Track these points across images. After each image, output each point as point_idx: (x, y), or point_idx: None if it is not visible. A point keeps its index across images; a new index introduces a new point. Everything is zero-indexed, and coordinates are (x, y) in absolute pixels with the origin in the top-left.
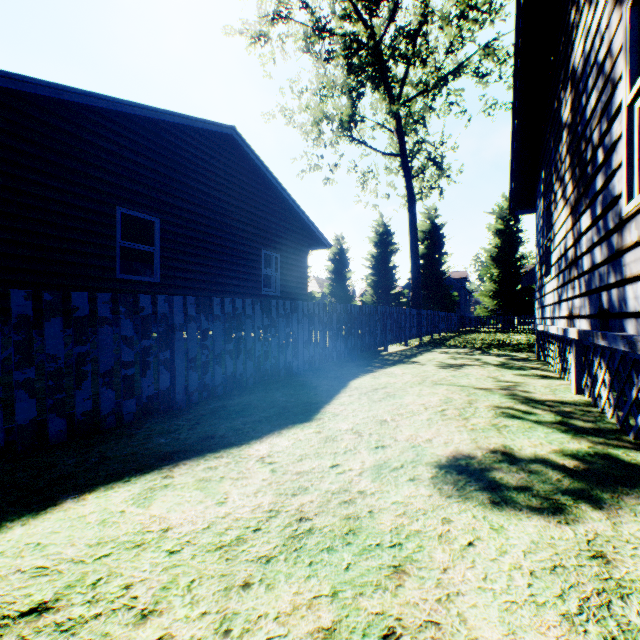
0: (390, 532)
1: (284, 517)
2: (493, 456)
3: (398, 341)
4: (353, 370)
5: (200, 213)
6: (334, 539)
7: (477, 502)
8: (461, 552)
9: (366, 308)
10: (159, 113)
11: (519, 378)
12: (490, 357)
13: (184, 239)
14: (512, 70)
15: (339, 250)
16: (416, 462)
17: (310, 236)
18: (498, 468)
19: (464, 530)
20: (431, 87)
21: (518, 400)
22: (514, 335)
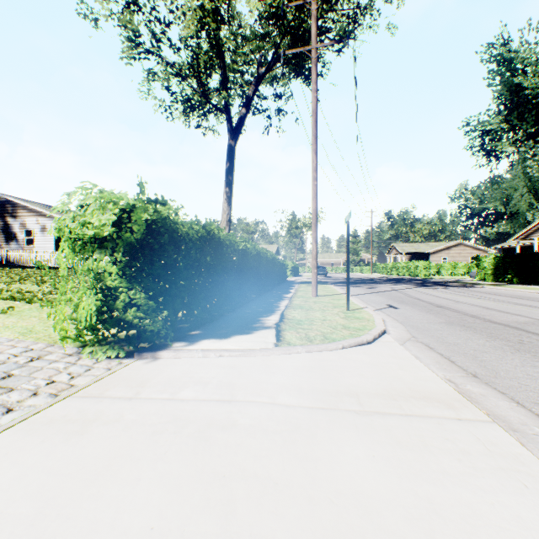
0: None
1: None
2: None
3: None
4: None
5: None
6: None
7: None
8: None
9: None
10: None
11: None
12: None
13: None
14: None
15: None
16: None
17: None
18: None
19: None
20: None
21: None
22: None
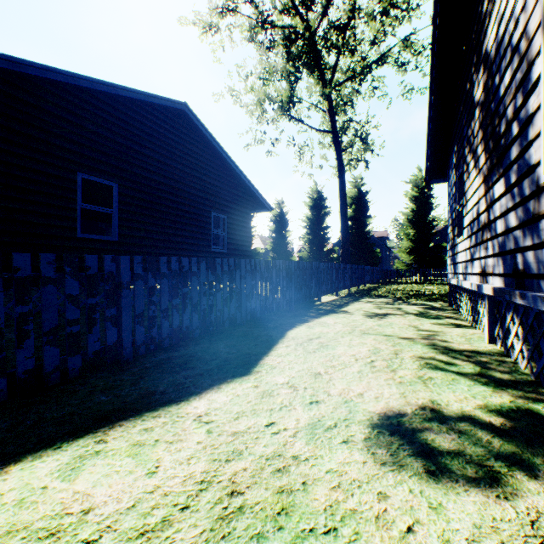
0: (324, 512)
1: (215, 490)
2: (423, 413)
3: (330, 292)
4: (290, 320)
5: (155, 179)
6: (265, 522)
7: (412, 471)
8: (401, 542)
9: (302, 264)
10: (117, 88)
11: (436, 327)
12: (409, 306)
13: (140, 202)
14: (426, 60)
15: (280, 213)
16: (349, 420)
17: (254, 200)
18: (429, 428)
19: (402, 510)
20: (358, 73)
21: (439, 350)
22: (428, 286)
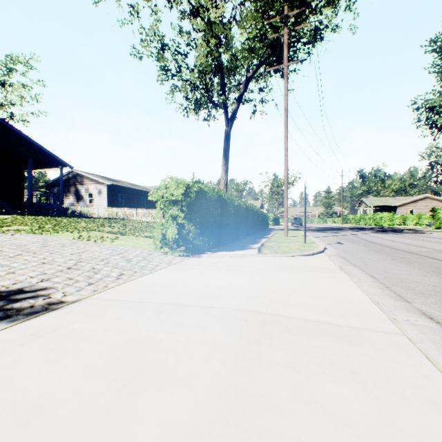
0: None
1: None
2: None
3: None
4: None
5: None
6: None
7: None
8: None
9: None
10: None
11: None
12: None
13: None
14: None
15: None
16: None
17: None
18: None
19: None
20: None
21: None
22: None
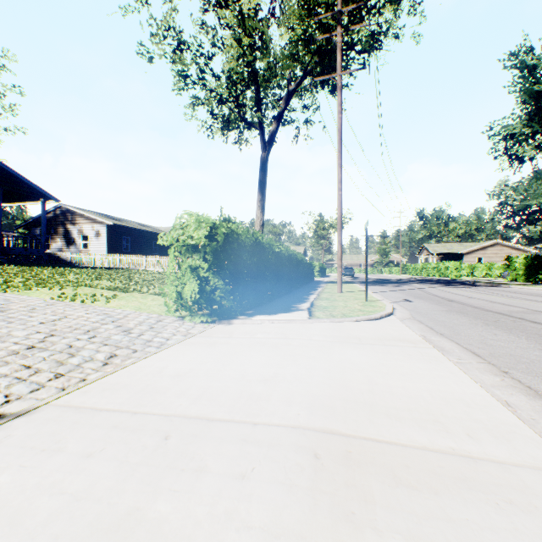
0: None
1: None
2: None
3: None
4: None
5: None
6: None
7: None
8: None
9: None
10: None
11: None
12: None
13: None
14: None
15: None
16: None
17: None
18: None
19: None
20: None
21: None
22: None
